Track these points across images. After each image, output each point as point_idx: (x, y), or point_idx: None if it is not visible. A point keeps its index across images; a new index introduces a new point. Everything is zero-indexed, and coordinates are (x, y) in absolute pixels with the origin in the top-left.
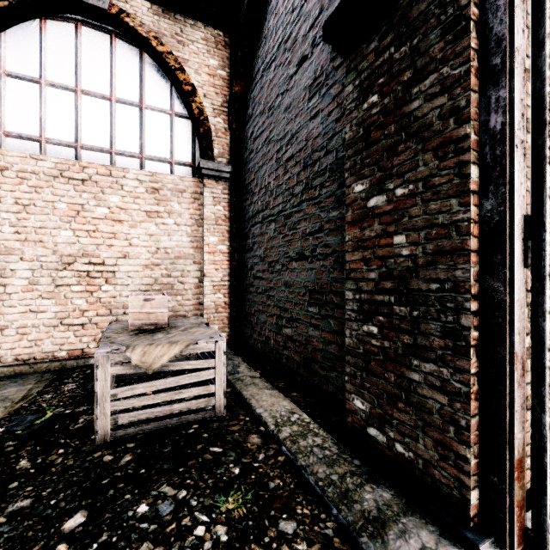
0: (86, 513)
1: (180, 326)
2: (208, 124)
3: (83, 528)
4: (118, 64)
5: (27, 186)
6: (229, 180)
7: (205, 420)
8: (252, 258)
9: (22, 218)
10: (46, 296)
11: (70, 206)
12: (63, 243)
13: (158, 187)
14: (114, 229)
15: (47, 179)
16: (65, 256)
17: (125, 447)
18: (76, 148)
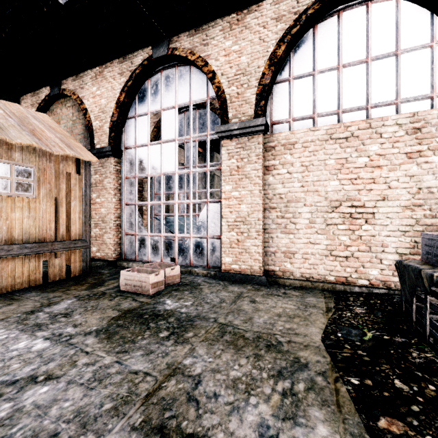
0: None
1: None
2: None
3: None
4: (373, 27)
5: (308, 152)
6: None
7: None
8: None
9: (305, 176)
10: (320, 232)
11: (336, 161)
12: (331, 191)
13: (419, 126)
14: (373, 175)
15: (320, 143)
16: (333, 201)
17: None
18: (337, 114)
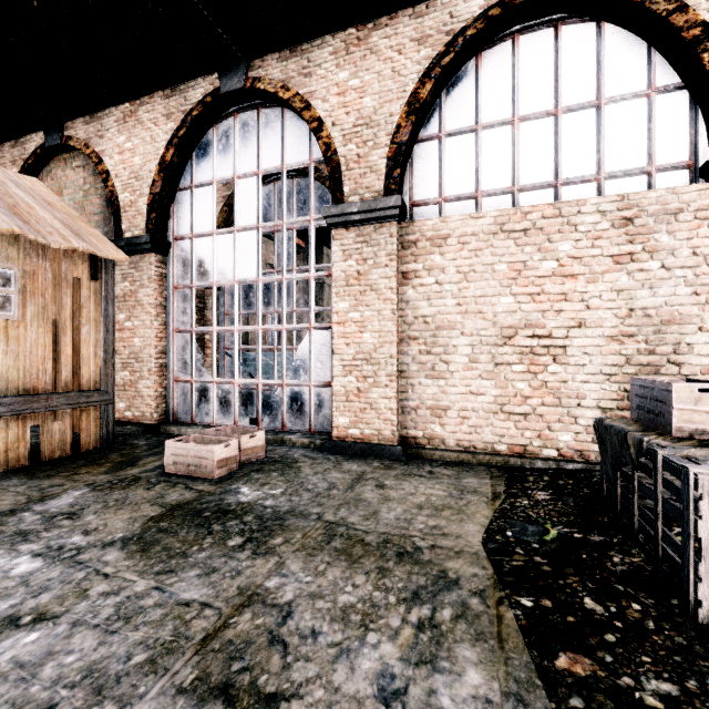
0: None
1: None
2: None
3: None
4: (564, 61)
5: (467, 250)
6: None
7: None
8: None
9: (462, 288)
10: (485, 377)
11: (509, 266)
12: (502, 313)
13: (631, 215)
14: (564, 289)
15: (486, 238)
16: (505, 328)
17: None
18: (512, 193)
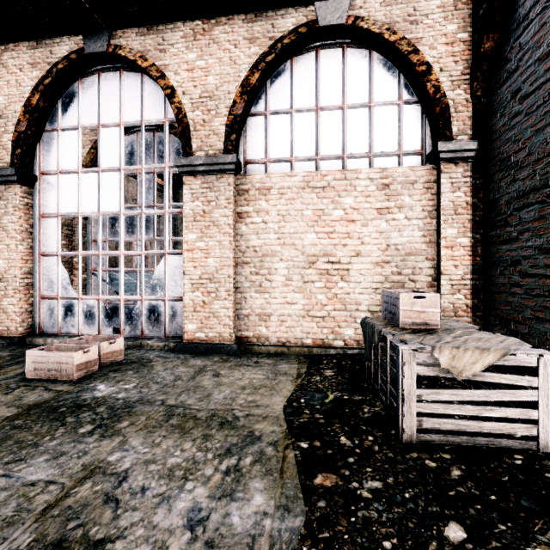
0: (460, 527)
1: (455, 330)
2: (445, 100)
3: (473, 547)
4: (349, 73)
5: (285, 199)
6: (471, 159)
7: (527, 452)
8: (516, 250)
9: (281, 226)
10: (297, 291)
11: (313, 212)
12: (308, 245)
13: (388, 183)
14: (348, 229)
15: (297, 191)
16: (310, 256)
17: (440, 456)
18: (315, 160)
